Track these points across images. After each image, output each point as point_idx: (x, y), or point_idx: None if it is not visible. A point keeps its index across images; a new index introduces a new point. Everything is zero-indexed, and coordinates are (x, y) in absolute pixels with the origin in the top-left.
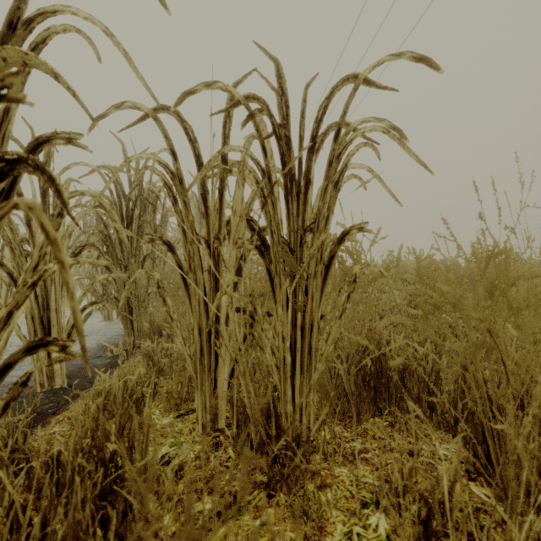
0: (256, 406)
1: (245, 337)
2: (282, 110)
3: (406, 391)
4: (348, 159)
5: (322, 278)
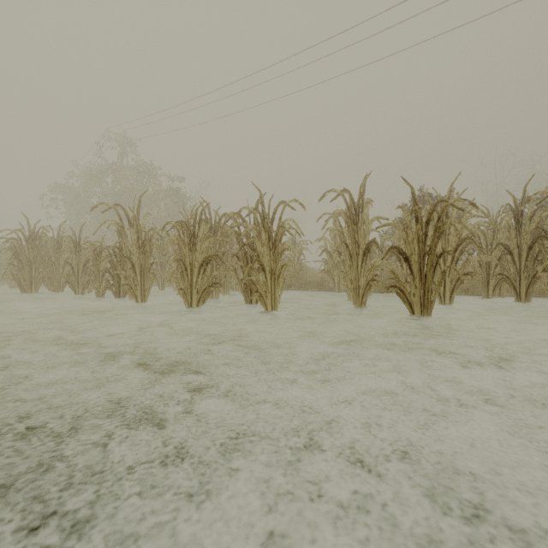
0: None
1: None
2: None
3: None
4: None
5: None
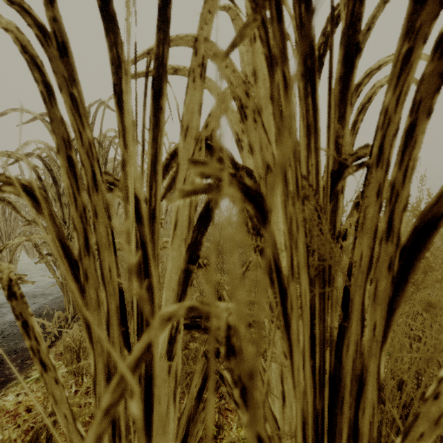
0: None
1: (206, 372)
2: None
3: None
4: None
5: (391, 275)
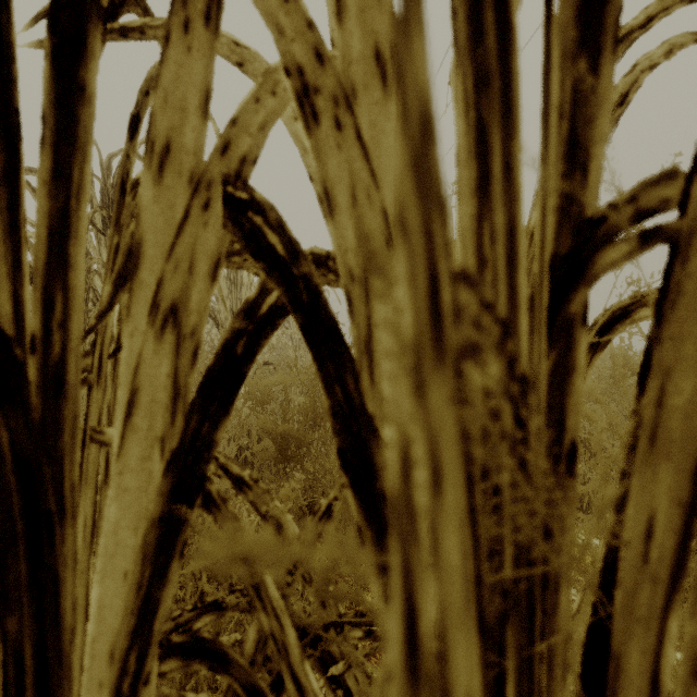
0: None
1: None
2: None
3: None
4: None
5: None
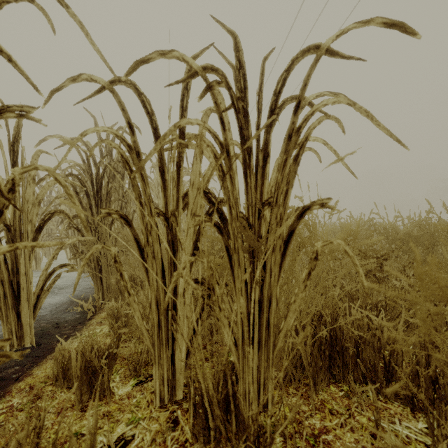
0: (215, 400)
1: (203, 308)
2: (240, 83)
3: (360, 359)
4: (309, 132)
5: (281, 253)
